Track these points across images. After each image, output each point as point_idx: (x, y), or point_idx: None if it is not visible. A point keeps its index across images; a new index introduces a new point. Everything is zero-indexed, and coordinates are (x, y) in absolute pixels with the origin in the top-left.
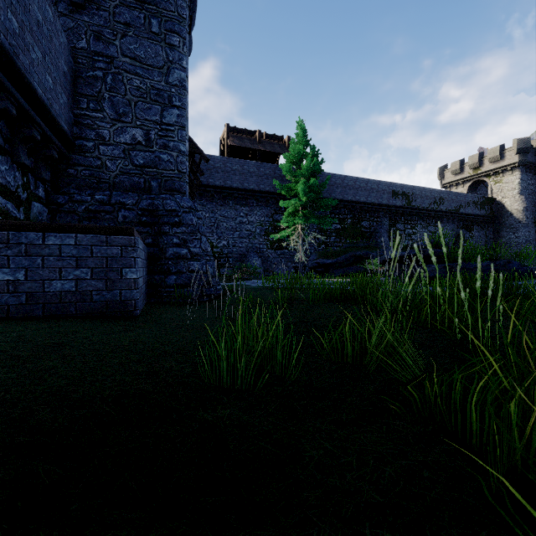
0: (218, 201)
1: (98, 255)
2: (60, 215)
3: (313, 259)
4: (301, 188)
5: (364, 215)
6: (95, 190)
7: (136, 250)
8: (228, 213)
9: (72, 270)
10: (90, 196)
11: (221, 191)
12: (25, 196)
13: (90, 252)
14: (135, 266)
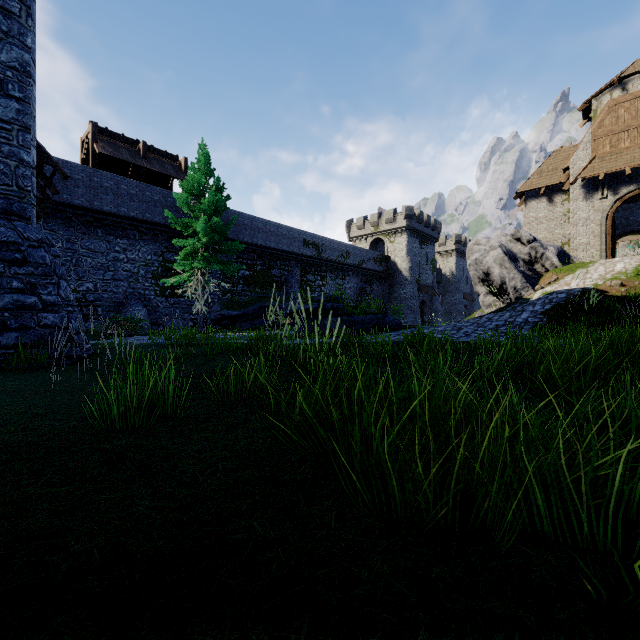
0: (78, 227)
1: None
2: None
3: (217, 310)
4: (201, 227)
5: (275, 263)
6: None
7: None
8: (95, 246)
9: None
10: None
11: (84, 213)
12: None
13: None
14: None
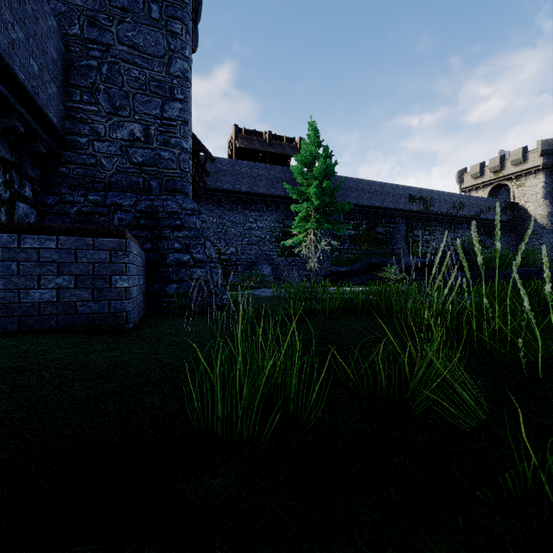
0: (226, 206)
1: (83, 260)
2: (50, 218)
3: (326, 266)
4: (314, 191)
5: (380, 221)
6: (89, 190)
7: (127, 255)
8: (236, 219)
9: (53, 278)
10: (83, 197)
11: (229, 195)
12: (8, 195)
13: (73, 257)
14: (126, 273)
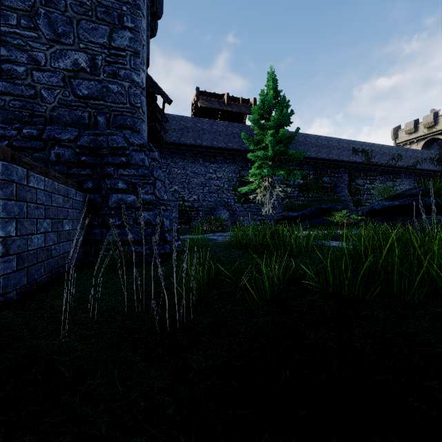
0: (189, 158)
1: None
2: None
3: (279, 212)
4: (270, 140)
5: (325, 171)
6: (27, 124)
7: (1, 186)
8: (198, 170)
9: None
10: (18, 130)
11: (192, 149)
12: None
13: None
14: None
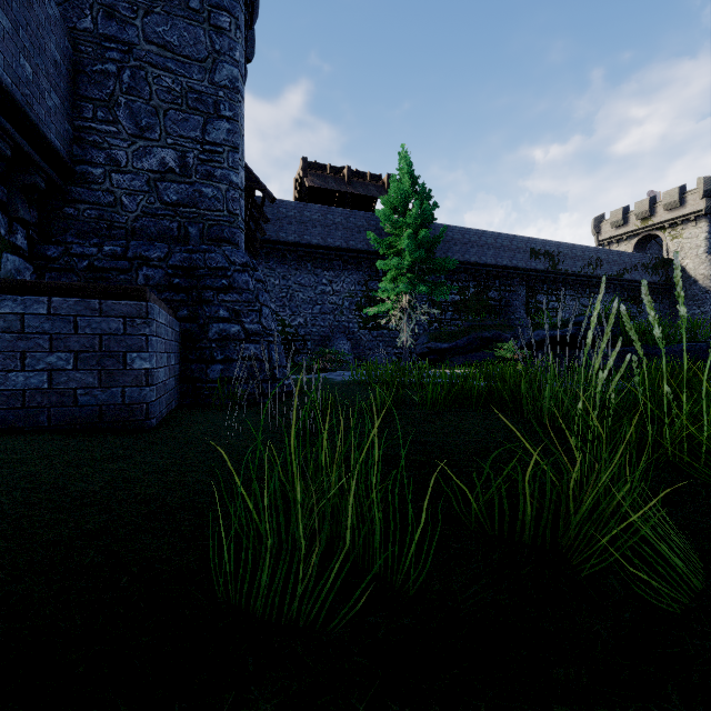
0: (291, 263)
1: (86, 330)
2: (51, 275)
3: (423, 342)
4: (407, 243)
5: (492, 283)
6: (105, 239)
7: (149, 324)
8: (305, 280)
9: (43, 356)
10: (97, 247)
11: (296, 249)
12: None
13: (72, 326)
14: (147, 349)
